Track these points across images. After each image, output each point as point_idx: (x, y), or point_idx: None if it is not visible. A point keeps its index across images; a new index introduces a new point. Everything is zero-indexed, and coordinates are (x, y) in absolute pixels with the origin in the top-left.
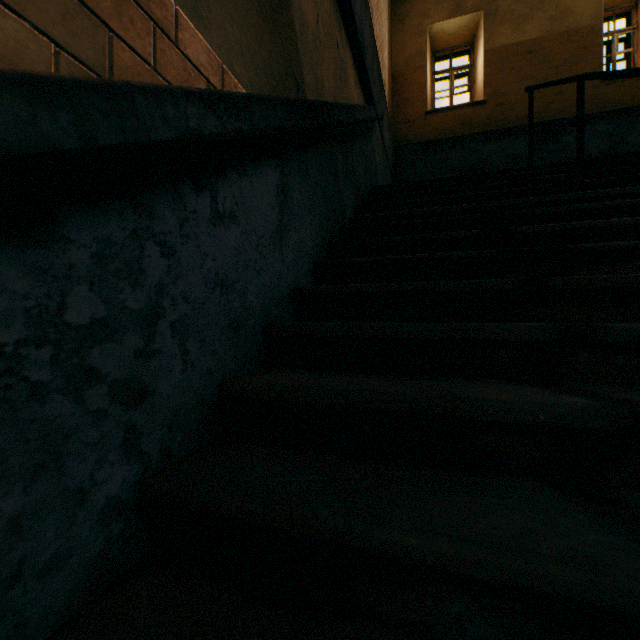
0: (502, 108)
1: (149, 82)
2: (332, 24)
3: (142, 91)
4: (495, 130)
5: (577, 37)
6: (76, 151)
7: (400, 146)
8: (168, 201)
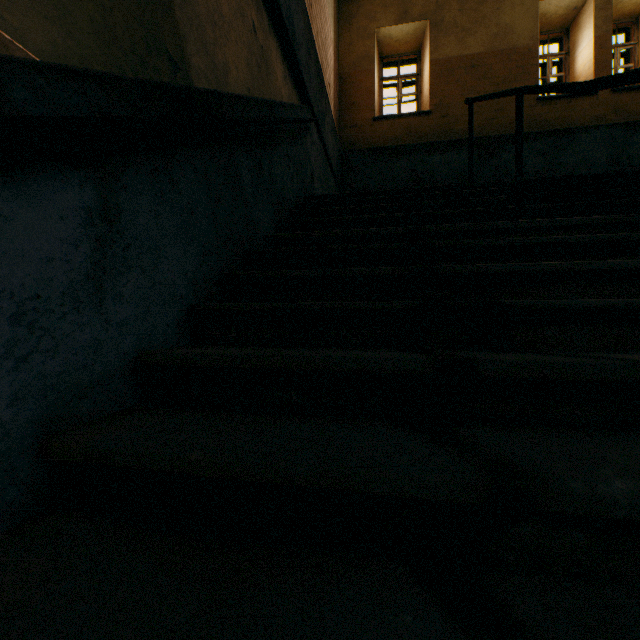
0: (447, 120)
1: None
2: (245, 1)
3: None
4: (440, 142)
5: (516, 56)
6: None
7: (347, 151)
8: None
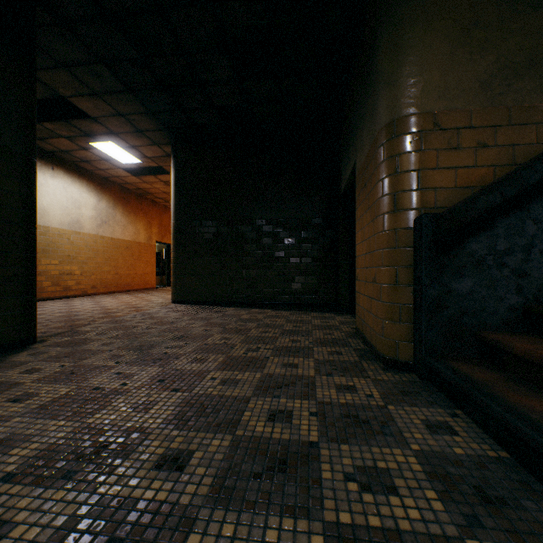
0: None
1: (532, 151)
2: None
3: (523, 168)
4: None
5: None
6: (498, 205)
7: None
8: (537, 202)
